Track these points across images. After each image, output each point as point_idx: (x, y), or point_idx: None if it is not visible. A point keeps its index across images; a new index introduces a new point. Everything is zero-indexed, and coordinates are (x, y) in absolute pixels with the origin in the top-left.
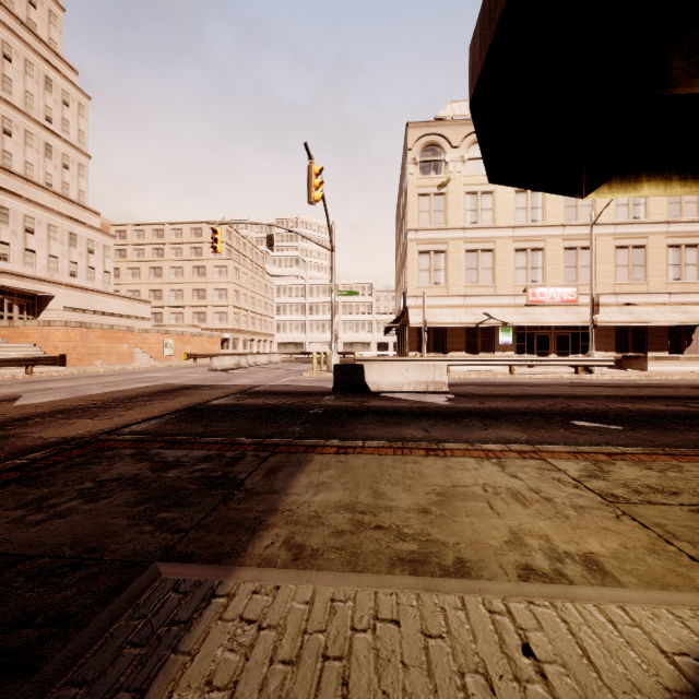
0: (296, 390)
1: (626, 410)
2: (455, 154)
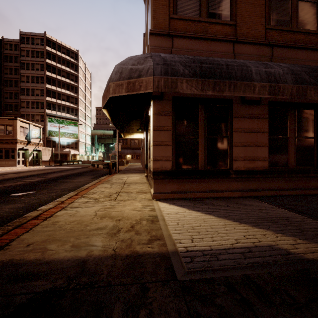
0: None
1: (9, 186)
2: None
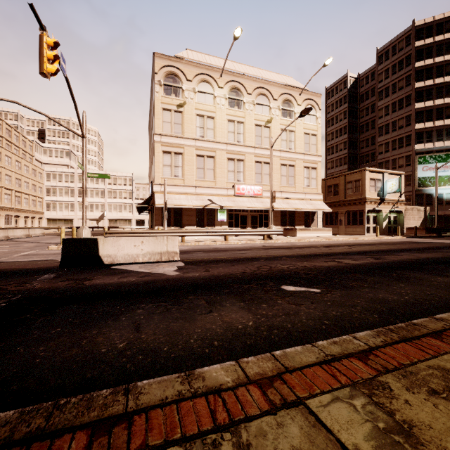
0: (14, 268)
1: (308, 268)
2: (189, 85)
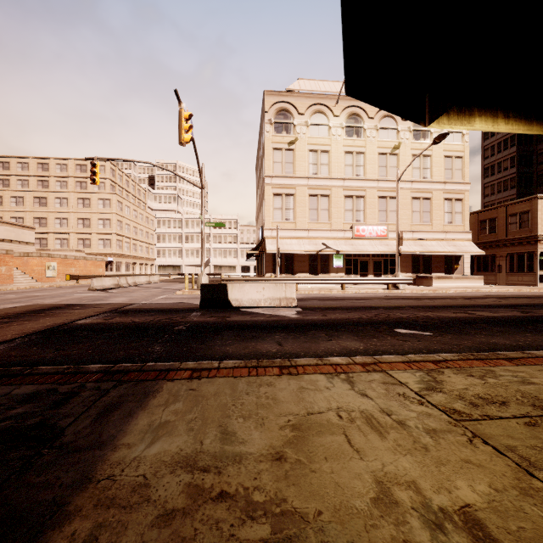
0: (166, 307)
1: (429, 317)
2: (301, 119)
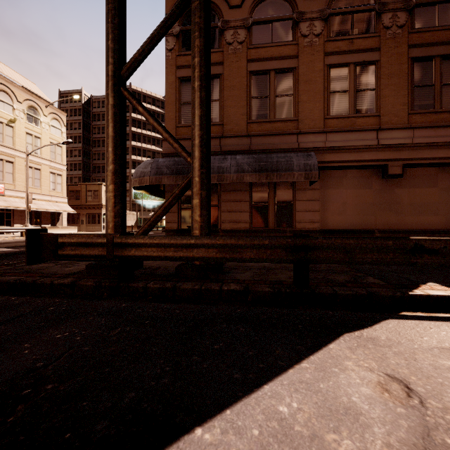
0: None
1: None
2: None
